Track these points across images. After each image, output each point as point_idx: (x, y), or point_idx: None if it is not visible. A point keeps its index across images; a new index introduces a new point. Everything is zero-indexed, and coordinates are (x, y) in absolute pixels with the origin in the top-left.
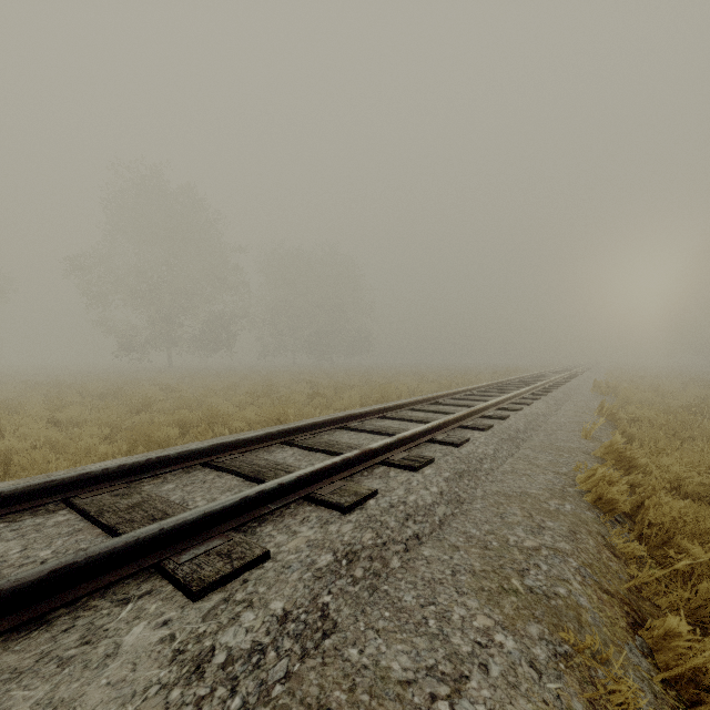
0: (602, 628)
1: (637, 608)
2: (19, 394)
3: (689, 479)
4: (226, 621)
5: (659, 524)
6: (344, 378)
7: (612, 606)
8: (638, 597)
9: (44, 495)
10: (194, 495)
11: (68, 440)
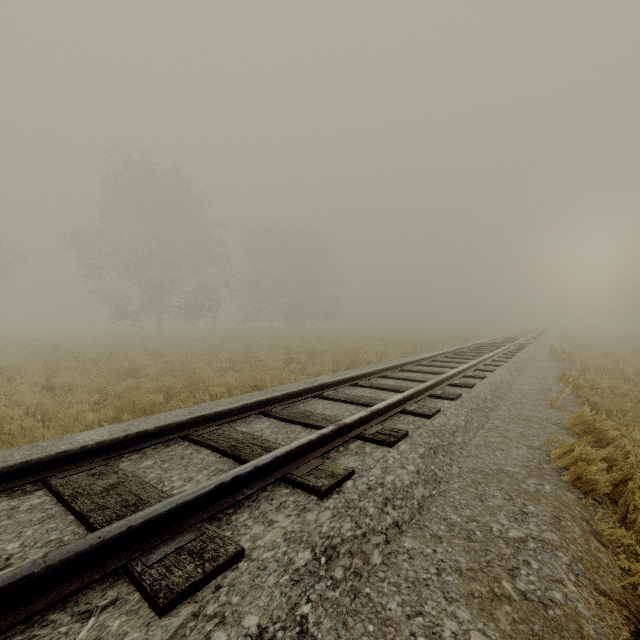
0: None
1: (635, 610)
2: (21, 358)
3: None
4: None
5: None
6: (316, 343)
7: (611, 611)
8: (634, 595)
9: (21, 475)
10: (171, 473)
11: (59, 407)
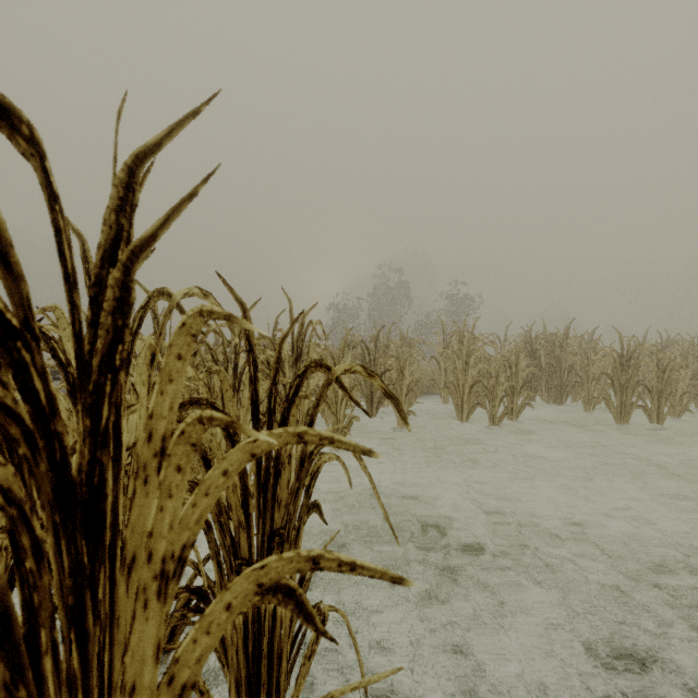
0: None
1: None
2: None
3: None
4: None
5: None
6: None
7: None
8: None
9: None
10: None
11: None
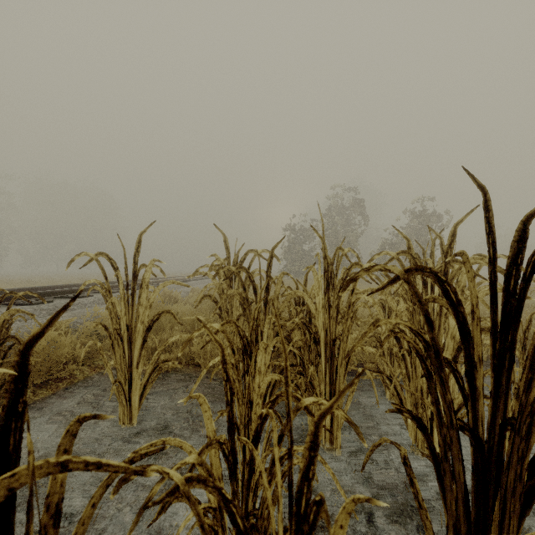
0: None
1: None
2: None
3: None
4: None
5: None
6: None
7: None
8: None
9: None
10: None
11: None
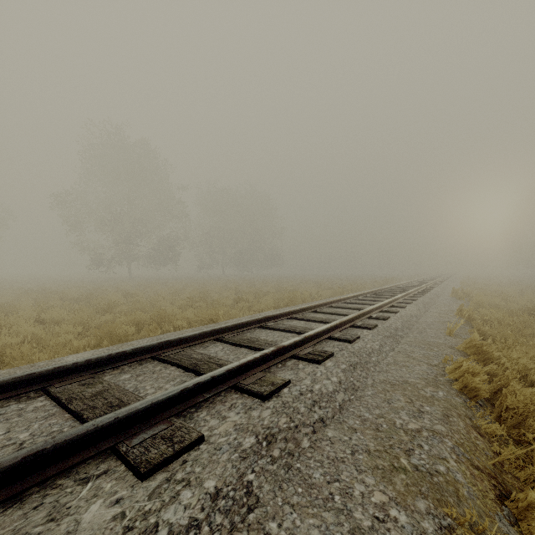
0: (476, 501)
1: (501, 481)
2: (15, 298)
3: (534, 370)
4: (168, 500)
5: (514, 408)
6: (261, 286)
7: (482, 480)
8: (501, 471)
9: (26, 385)
10: (145, 384)
11: (50, 336)
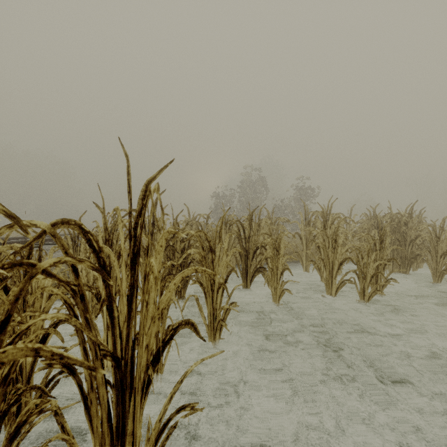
0: None
1: None
2: None
3: None
4: None
5: None
6: None
7: None
8: None
9: None
10: None
11: None
